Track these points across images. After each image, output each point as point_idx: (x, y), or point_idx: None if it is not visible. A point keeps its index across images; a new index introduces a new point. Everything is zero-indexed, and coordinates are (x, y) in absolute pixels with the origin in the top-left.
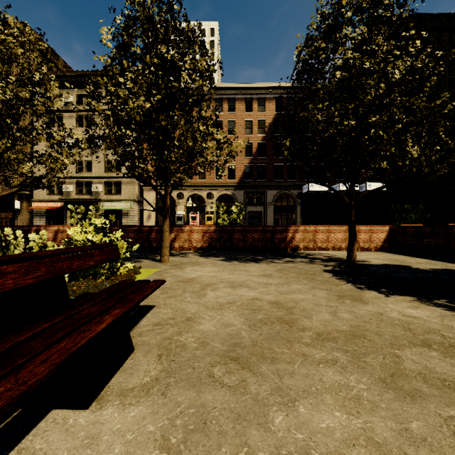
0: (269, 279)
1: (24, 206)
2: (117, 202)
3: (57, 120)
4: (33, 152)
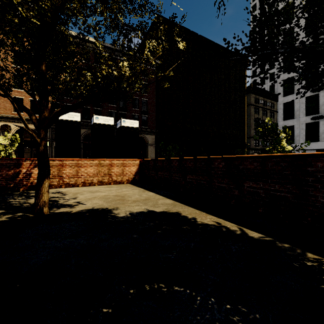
0: None
1: None
2: None
3: None
4: None
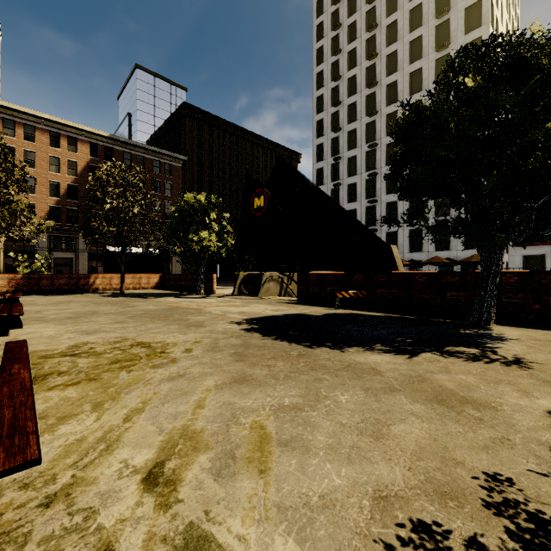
0: (68, 298)
1: None
2: None
3: None
4: None
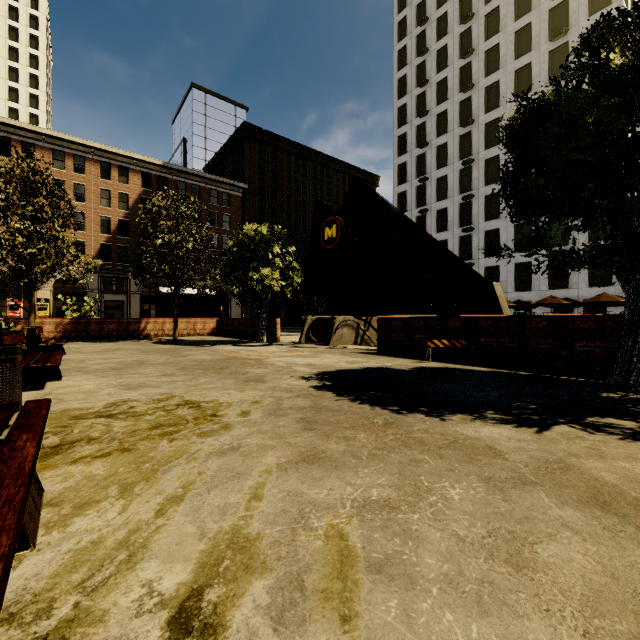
0: (117, 345)
1: None
2: None
3: None
4: None
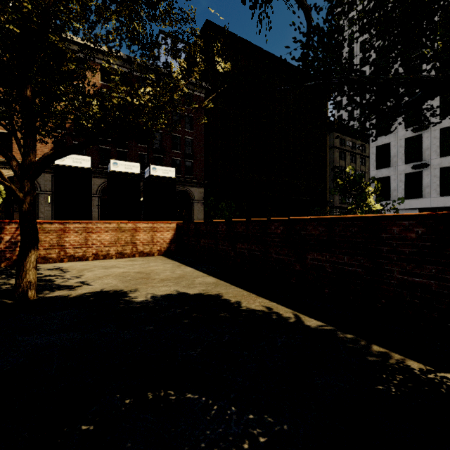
0: None
1: None
2: None
3: None
4: None
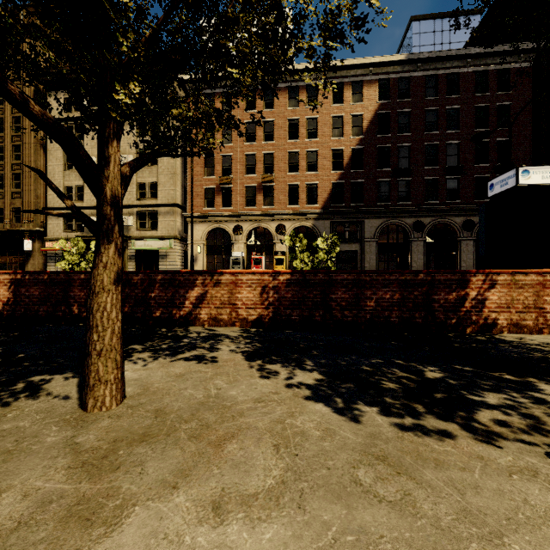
0: None
1: (36, 247)
2: (152, 241)
3: (76, 131)
4: (47, 175)
